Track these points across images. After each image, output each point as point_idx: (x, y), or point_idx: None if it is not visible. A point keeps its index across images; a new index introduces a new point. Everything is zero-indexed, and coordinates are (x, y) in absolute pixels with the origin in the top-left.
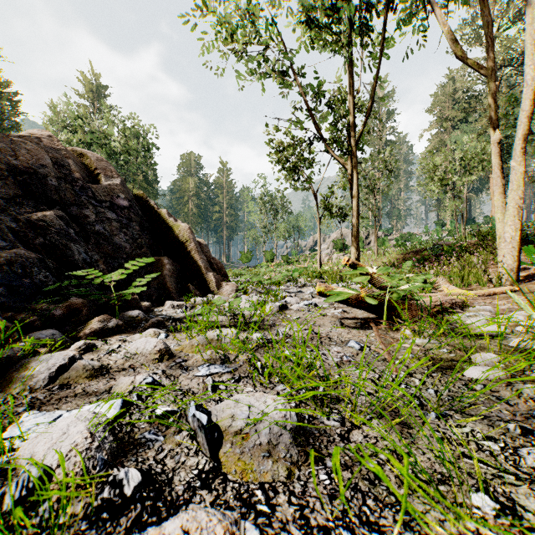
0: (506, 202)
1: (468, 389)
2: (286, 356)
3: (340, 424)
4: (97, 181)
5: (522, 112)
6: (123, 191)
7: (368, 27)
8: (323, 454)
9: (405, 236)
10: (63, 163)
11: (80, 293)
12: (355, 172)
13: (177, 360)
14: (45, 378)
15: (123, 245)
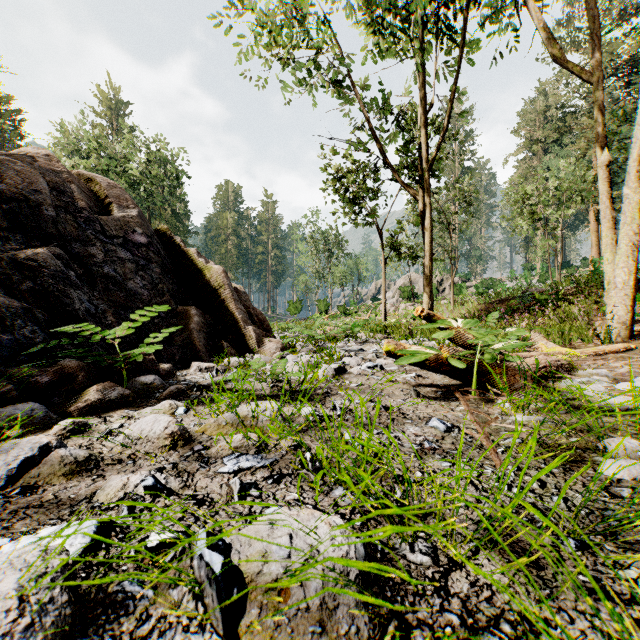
0: (616, 239)
1: (610, 495)
2: (346, 442)
3: (431, 559)
4: (108, 212)
5: (638, 126)
6: (140, 224)
7: (444, 25)
8: (410, 621)
9: (487, 283)
10: (64, 189)
11: (77, 353)
12: (428, 203)
13: (196, 447)
14: (2, 477)
15: (139, 292)
